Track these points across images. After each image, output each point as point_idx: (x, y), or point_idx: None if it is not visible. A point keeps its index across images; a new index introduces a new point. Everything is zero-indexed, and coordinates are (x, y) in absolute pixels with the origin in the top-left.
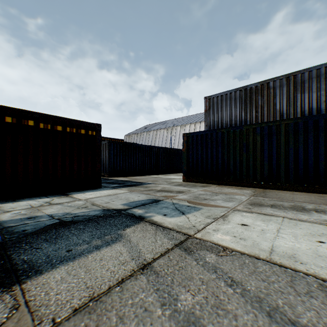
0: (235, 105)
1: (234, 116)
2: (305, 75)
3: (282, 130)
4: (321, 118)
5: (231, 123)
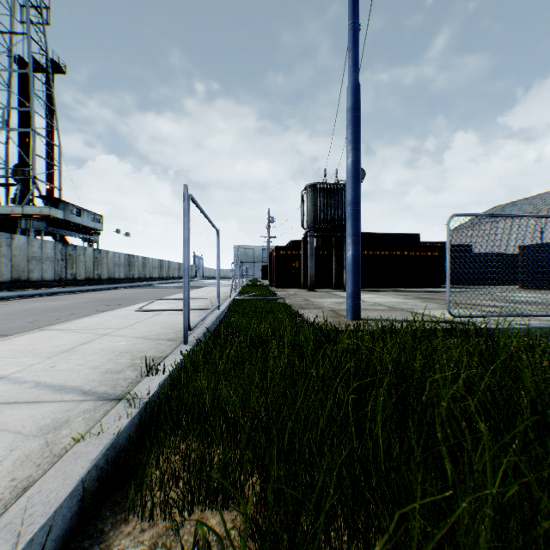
0: None
1: None
2: None
3: None
4: None
5: None
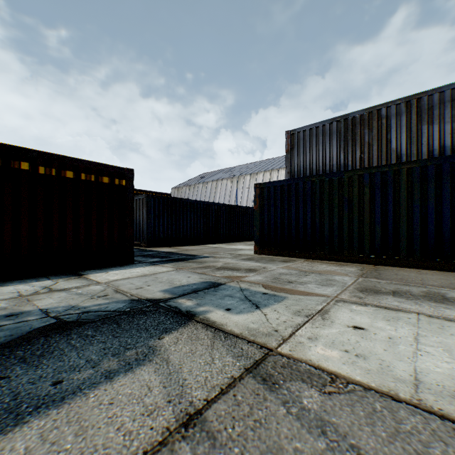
0: (331, 143)
1: (329, 159)
2: (434, 98)
3: (402, 177)
4: None
5: (325, 169)
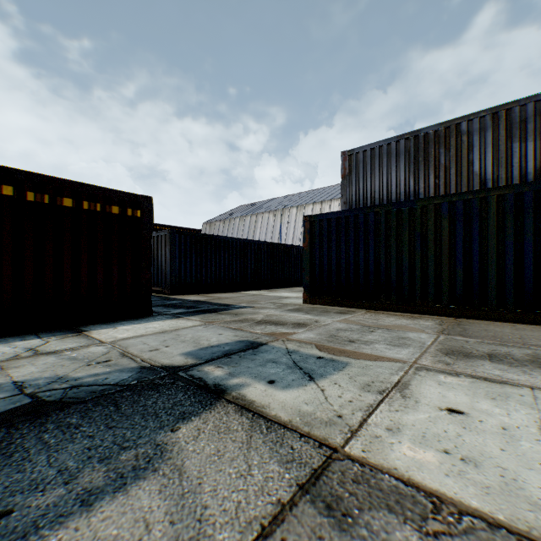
0: (397, 166)
1: (396, 186)
2: (527, 109)
3: (491, 207)
4: None
5: (390, 198)
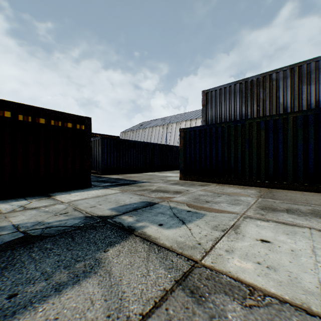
0: (235, 99)
1: (234, 111)
2: (311, 66)
3: (289, 123)
4: None
5: (231, 118)
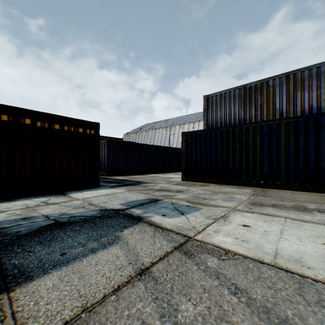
0: (234, 104)
1: (233, 115)
2: (305, 74)
3: (282, 128)
4: (321, 116)
5: (230, 122)
